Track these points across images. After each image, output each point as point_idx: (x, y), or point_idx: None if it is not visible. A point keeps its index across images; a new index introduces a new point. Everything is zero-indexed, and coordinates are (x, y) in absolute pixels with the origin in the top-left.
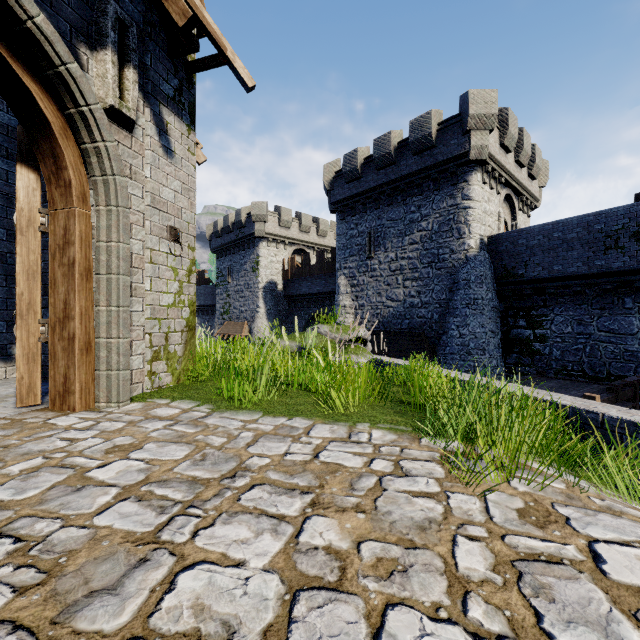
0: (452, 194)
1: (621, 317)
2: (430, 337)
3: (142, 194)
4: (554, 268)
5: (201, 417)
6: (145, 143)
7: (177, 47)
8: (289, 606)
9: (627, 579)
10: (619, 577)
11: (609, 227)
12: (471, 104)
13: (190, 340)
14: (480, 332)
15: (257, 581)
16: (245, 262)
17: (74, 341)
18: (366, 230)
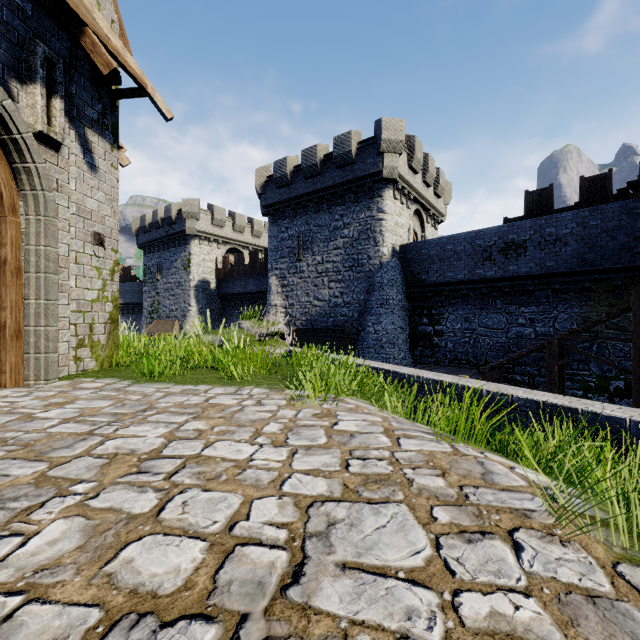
0: (369, 207)
1: (494, 315)
2: (351, 333)
3: (68, 204)
4: (448, 275)
5: (123, 387)
6: (71, 160)
7: (101, 79)
8: (167, 444)
9: (341, 428)
10: (338, 428)
11: (485, 243)
12: (383, 130)
13: (113, 331)
14: (391, 328)
15: (151, 440)
16: (176, 259)
17: (5, 329)
18: (296, 234)
